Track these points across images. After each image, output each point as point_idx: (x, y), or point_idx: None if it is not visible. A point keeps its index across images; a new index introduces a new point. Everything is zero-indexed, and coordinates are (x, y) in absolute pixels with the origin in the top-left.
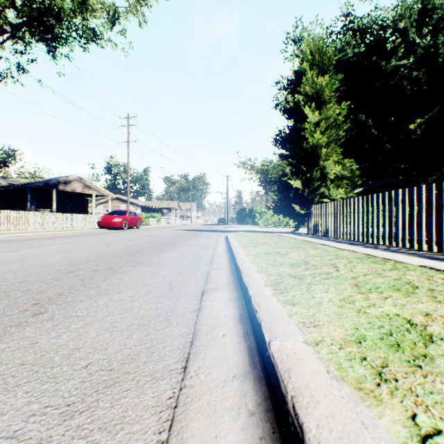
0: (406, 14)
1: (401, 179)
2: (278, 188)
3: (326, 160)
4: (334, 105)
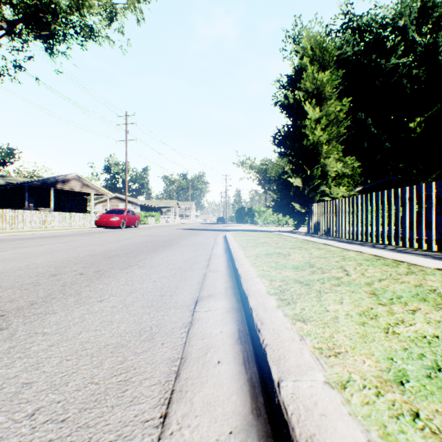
0: (406, 12)
1: (400, 178)
2: (278, 186)
3: (327, 158)
4: (334, 101)
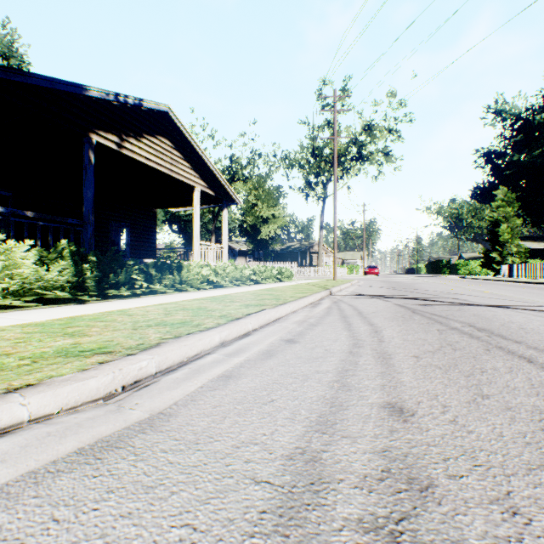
0: None
1: None
2: (483, 256)
3: (511, 243)
4: (515, 218)
